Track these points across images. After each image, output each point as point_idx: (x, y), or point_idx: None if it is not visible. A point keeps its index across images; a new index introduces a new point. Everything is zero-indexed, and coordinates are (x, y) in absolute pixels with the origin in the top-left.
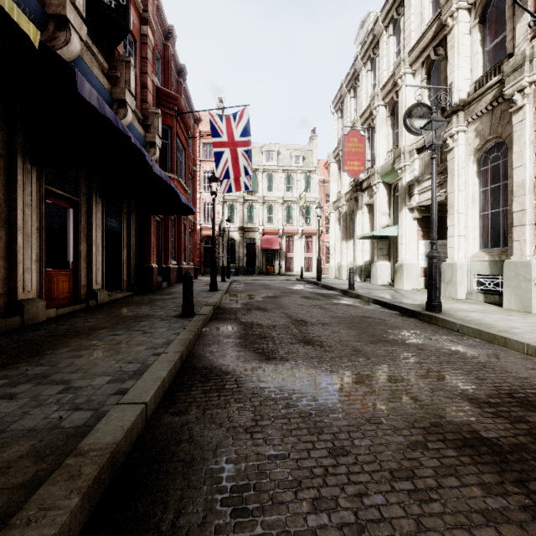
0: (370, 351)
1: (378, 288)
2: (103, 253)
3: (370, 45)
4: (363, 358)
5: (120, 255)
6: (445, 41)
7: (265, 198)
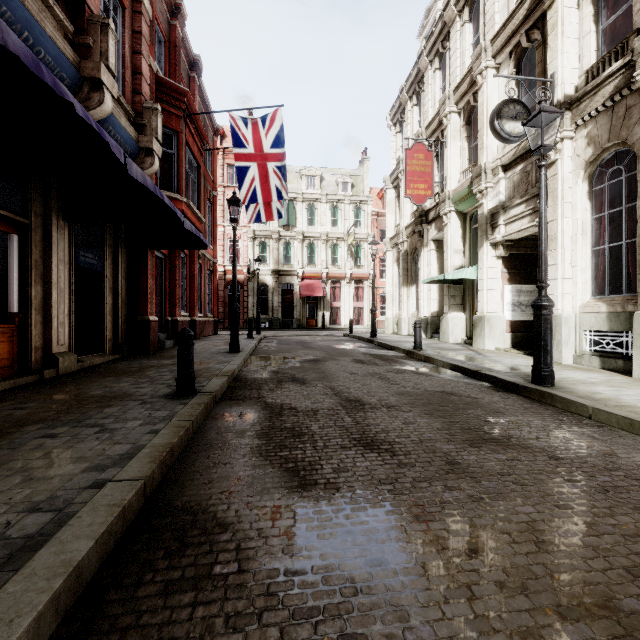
0: (475, 463)
1: (451, 347)
2: (72, 300)
3: (439, 37)
4: (467, 480)
5: (101, 303)
6: (542, 21)
7: (305, 234)
